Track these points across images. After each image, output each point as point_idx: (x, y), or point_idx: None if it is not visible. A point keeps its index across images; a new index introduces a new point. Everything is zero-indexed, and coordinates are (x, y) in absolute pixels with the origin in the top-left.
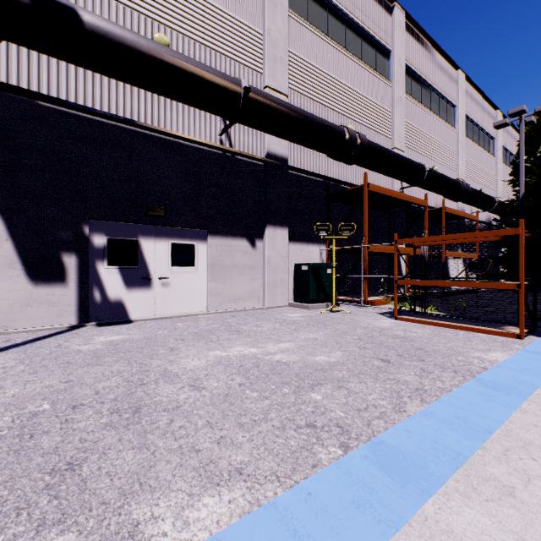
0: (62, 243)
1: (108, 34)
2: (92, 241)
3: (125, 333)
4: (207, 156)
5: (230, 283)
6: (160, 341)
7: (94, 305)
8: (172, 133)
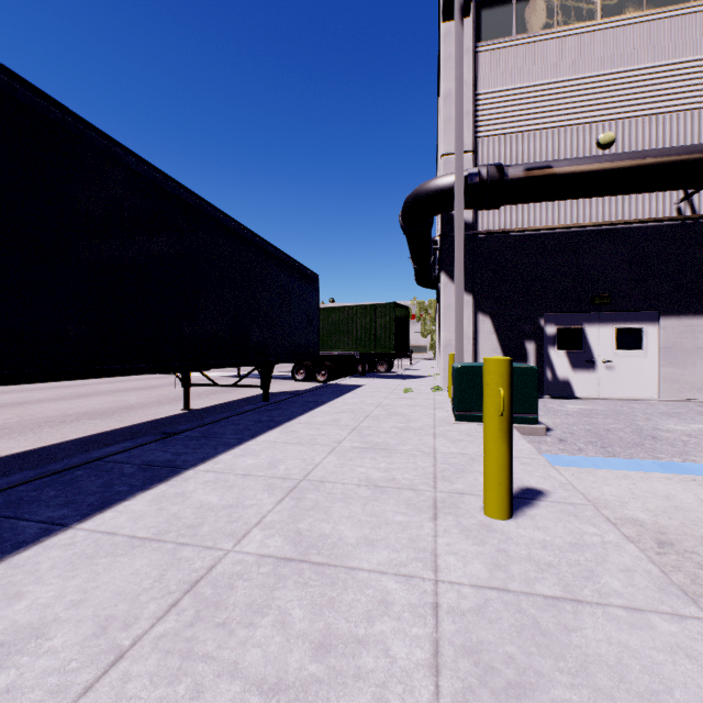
0: (524, 334)
1: (573, 172)
2: (544, 331)
3: (585, 405)
4: (658, 232)
5: (691, 369)
6: (627, 413)
7: (546, 382)
8: (618, 223)
